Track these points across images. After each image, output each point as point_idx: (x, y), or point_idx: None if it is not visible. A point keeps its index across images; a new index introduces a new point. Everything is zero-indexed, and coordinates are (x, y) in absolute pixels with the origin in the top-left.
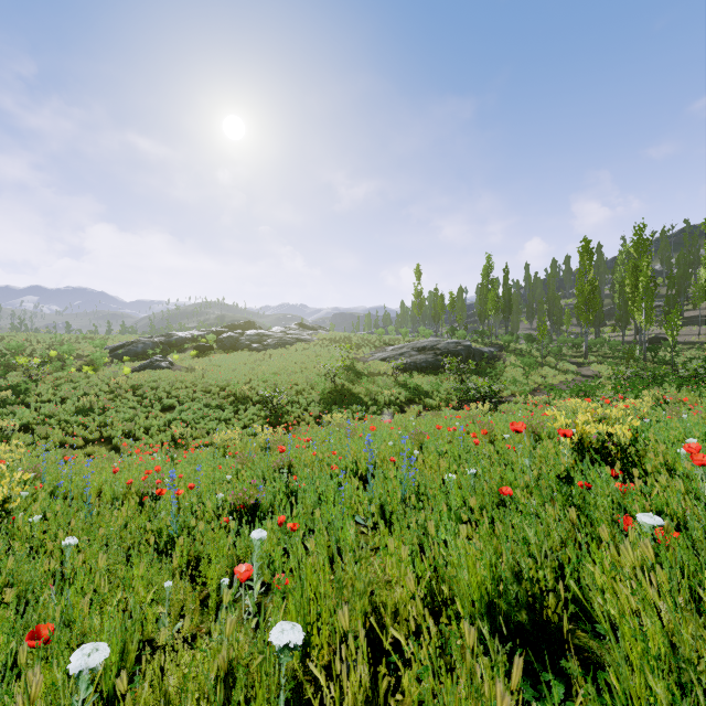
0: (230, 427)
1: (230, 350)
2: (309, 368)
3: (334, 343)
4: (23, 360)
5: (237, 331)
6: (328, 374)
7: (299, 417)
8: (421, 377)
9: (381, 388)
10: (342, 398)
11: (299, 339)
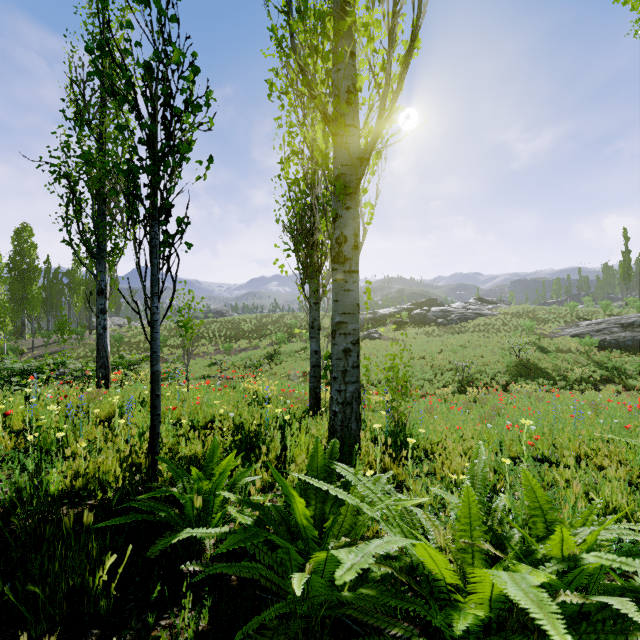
0: (433, 385)
1: (419, 324)
2: (492, 343)
3: (516, 318)
4: (298, 331)
5: (424, 308)
6: (511, 348)
7: (487, 384)
8: (625, 357)
9: (570, 365)
10: (527, 372)
11: (479, 314)
